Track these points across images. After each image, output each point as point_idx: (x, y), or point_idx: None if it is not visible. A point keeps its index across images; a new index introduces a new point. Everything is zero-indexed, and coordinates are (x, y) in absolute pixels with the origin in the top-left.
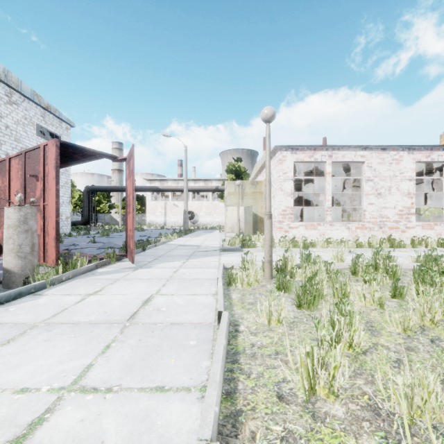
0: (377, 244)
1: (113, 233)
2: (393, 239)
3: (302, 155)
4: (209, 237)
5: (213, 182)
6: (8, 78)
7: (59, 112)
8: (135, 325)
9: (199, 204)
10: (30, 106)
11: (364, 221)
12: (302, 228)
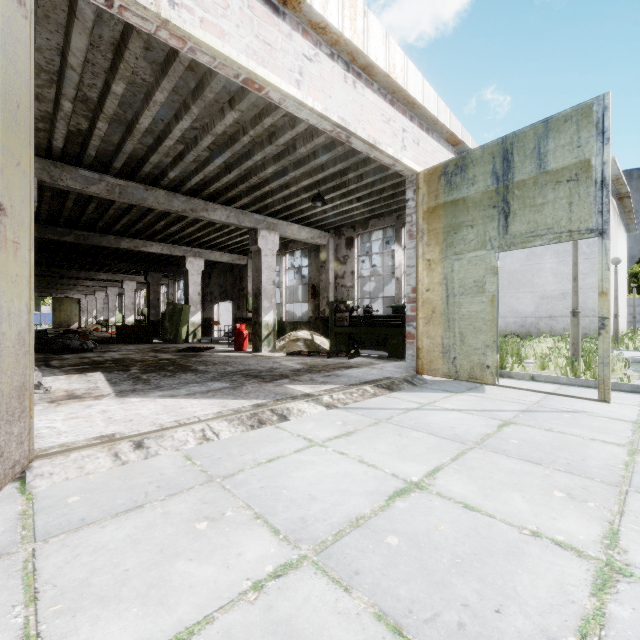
0: None
1: None
2: None
3: None
4: None
5: None
6: None
7: None
8: None
9: None
10: None
11: None
12: None
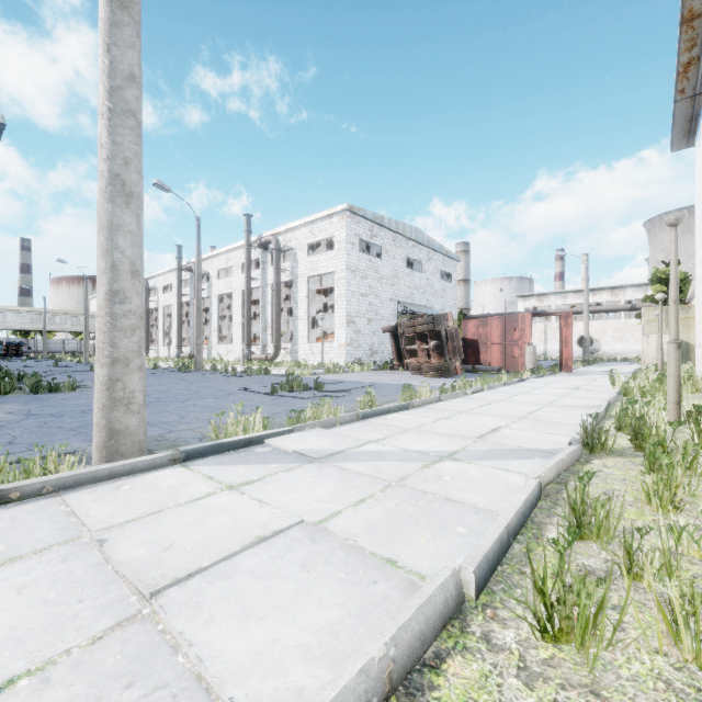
0: None
1: None
2: None
3: None
4: (621, 368)
5: (627, 290)
6: (429, 242)
7: (452, 253)
8: (596, 381)
9: (601, 325)
10: (437, 257)
11: None
12: None
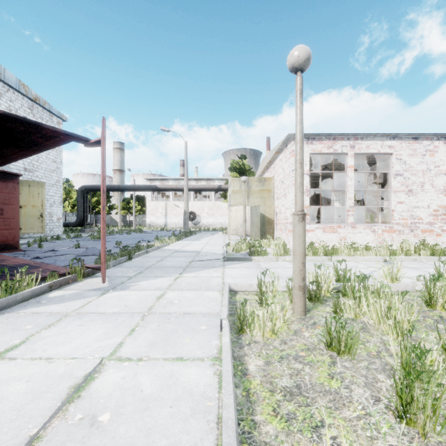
0: (409, 250)
1: (108, 235)
2: (434, 245)
3: (320, 145)
4: (211, 240)
5: (215, 181)
6: None
7: (49, 105)
8: None
9: (201, 204)
10: (16, 97)
11: (392, 223)
12: (320, 231)
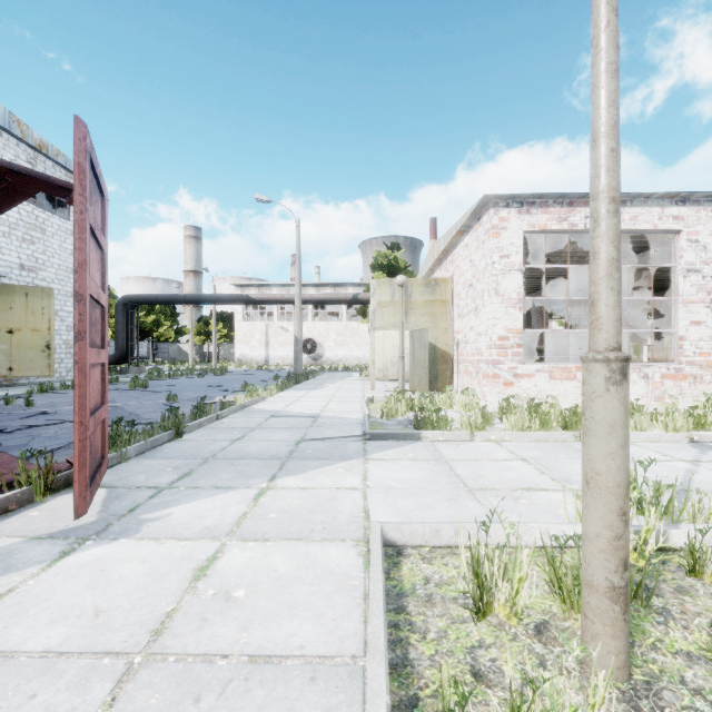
0: None
1: (165, 380)
2: None
3: (543, 216)
4: (341, 390)
5: (348, 288)
6: None
7: (65, 158)
8: None
9: (325, 327)
10: (5, 142)
11: (680, 362)
12: (543, 377)
